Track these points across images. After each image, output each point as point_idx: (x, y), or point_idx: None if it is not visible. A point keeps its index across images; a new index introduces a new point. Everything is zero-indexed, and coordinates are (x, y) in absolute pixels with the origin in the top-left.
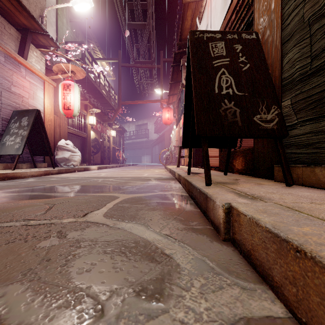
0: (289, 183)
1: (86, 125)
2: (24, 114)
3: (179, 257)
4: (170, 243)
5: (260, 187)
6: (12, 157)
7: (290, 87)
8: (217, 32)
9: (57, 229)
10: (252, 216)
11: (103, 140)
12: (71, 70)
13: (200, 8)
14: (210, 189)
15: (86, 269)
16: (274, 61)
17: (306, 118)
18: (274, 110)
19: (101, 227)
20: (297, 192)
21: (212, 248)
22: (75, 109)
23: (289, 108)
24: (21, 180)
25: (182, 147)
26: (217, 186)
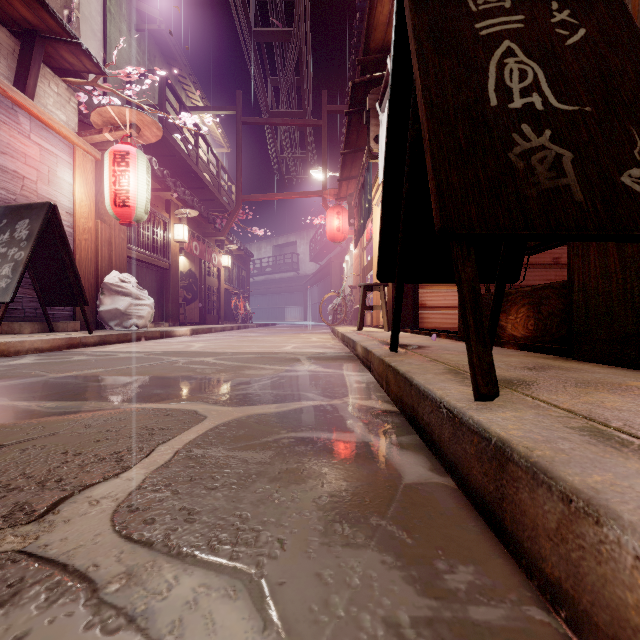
0: None
1: (169, 243)
2: (21, 213)
3: None
4: None
5: None
6: None
7: None
8: None
9: None
10: None
11: (205, 275)
12: (130, 122)
13: None
14: (499, 415)
15: None
16: None
17: None
18: None
19: (60, 604)
20: None
21: None
22: (139, 207)
23: None
24: (2, 361)
25: (369, 287)
26: (509, 399)
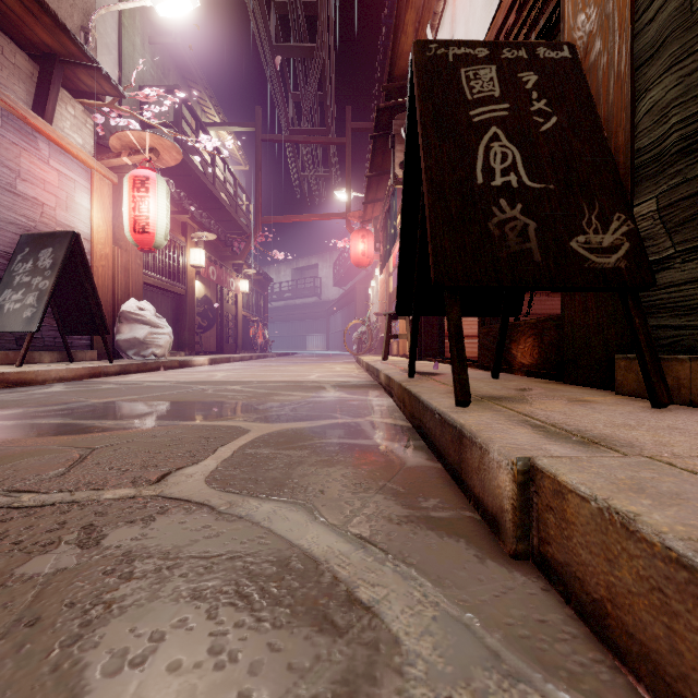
0: (661, 399)
1: (185, 268)
2: (44, 241)
3: (396, 612)
4: (371, 565)
5: (588, 409)
6: (20, 338)
7: (655, 170)
8: (478, 45)
9: (83, 519)
10: (609, 504)
11: (222, 302)
12: (150, 146)
13: (436, 4)
14: (468, 414)
15: (131, 656)
16: (614, 110)
17: (697, 241)
18: (619, 224)
19: (196, 513)
20: (689, 423)
21: (486, 582)
22: (159, 233)
23: (652, 220)
24: (34, 389)
25: (394, 316)
26: (483, 407)
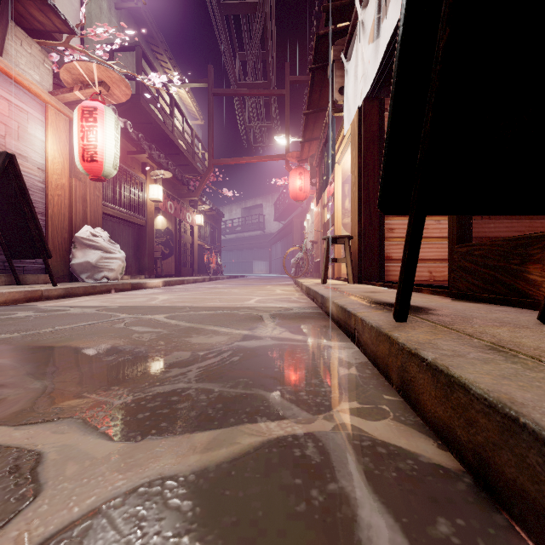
0: None
1: (144, 202)
2: None
3: None
4: None
5: None
6: None
7: None
8: None
9: None
10: None
11: (180, 232)
12: (99, 79)
13: None
14: None
15: None
16: None
17: None
18: None
19: None
20: None
21: None
22: (107, 162)
23: None
24: None
25: (333, 240)
26: None
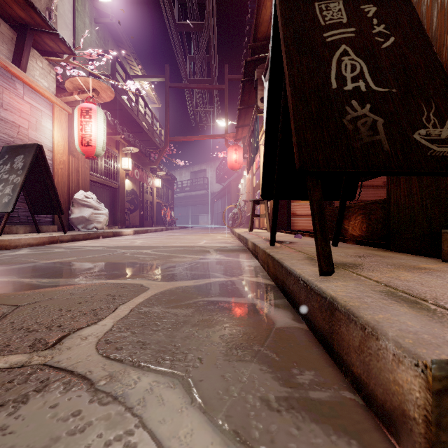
0: None
1: (118, 171)
2: (18, 150)
3: None
4: None
5: (437, 278)
6: (2, 217)
7: None
8: None
9: None
10: None
11: (143, 193)
12: (92, 87)
13: None
14: (333, 284)
15: None
16: (437, 34)
17: None
18: None
19: (73, 391)
20: None
21: None
22: (98, 146)
23: None
24: (6, 252)
25: (257, 201)
26: (342, 275)
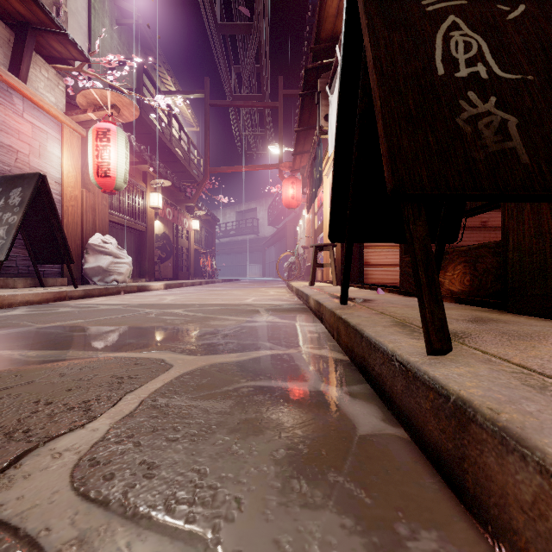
0: None
1: (145, 209)
2: (15, 182)
3: None
4: None
5: None
6: None
7: None
8: None
9: None
10: None
11: (177, 237)
12: (111, 103)
13: None
14: (453, 370)
15: None
16: None
17: None
18: None
19: None
20: None
21: None
22: (118, 177)
23: None
24: None
25: (320, 247)
26: (459, 353)
